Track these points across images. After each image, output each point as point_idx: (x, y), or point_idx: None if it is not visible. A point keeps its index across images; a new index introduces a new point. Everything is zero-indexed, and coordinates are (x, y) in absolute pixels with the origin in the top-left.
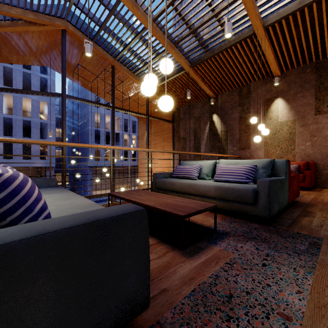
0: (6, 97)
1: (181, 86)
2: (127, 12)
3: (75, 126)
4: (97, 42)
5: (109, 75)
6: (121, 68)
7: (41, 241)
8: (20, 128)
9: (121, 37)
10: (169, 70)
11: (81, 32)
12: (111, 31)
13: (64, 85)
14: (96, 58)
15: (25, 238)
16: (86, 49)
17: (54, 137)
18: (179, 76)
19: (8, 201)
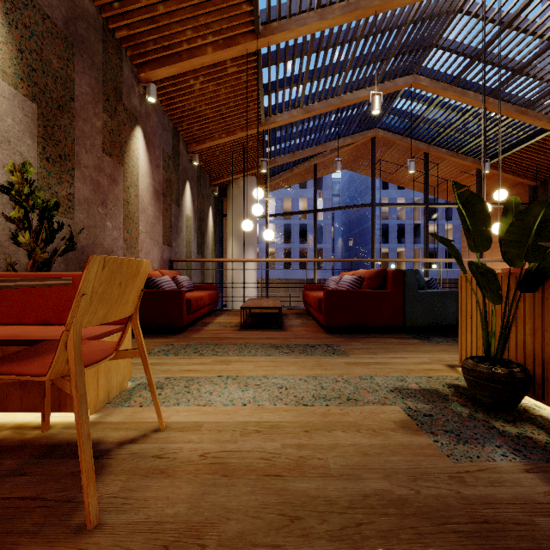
0: (285, 201)
1: (546, 151)
2: (451, 100)
3: (351, 222)
4: (407, 136)
5: (418, 161)
6: (437, 153)
7: (452, 292)
8: (297, 234)
9: (440, 122)
10: (503, 198)
11: (390, 131)
12: (428, 121)
13: (373, 194)
14: (404, 149)
15: (449, 291)
16: (409, 168)
17: (329, 240)
18: (539, 139)
19: (435, 285)
